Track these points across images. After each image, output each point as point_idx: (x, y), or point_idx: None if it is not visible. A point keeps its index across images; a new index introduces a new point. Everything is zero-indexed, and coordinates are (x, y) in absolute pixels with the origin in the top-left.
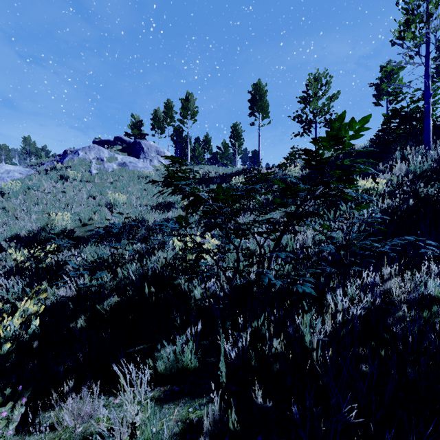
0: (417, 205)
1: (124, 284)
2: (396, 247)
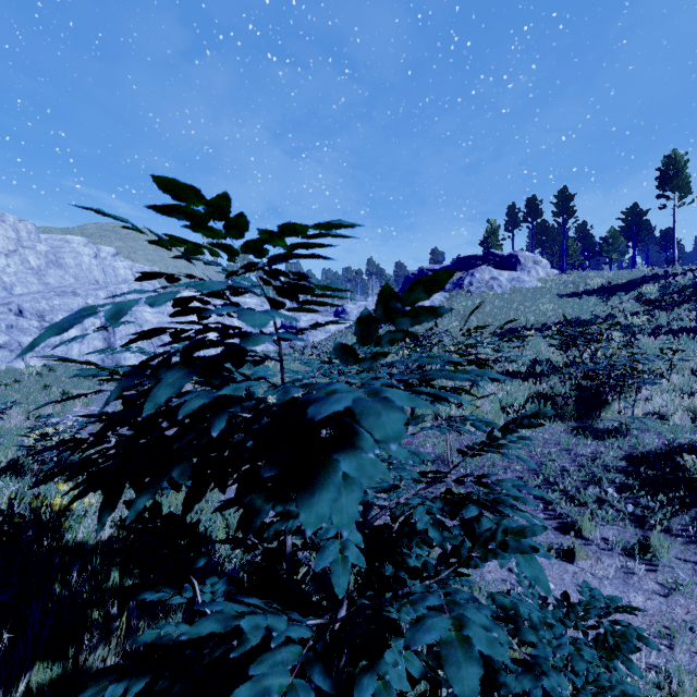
0: None
1: None
2: None
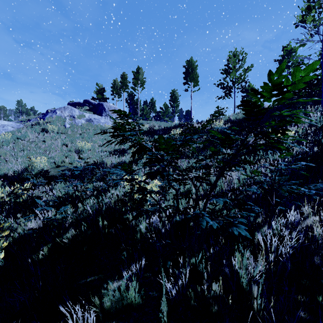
0: (321, 151)
1: (83, 218)
2: (322, 192)
